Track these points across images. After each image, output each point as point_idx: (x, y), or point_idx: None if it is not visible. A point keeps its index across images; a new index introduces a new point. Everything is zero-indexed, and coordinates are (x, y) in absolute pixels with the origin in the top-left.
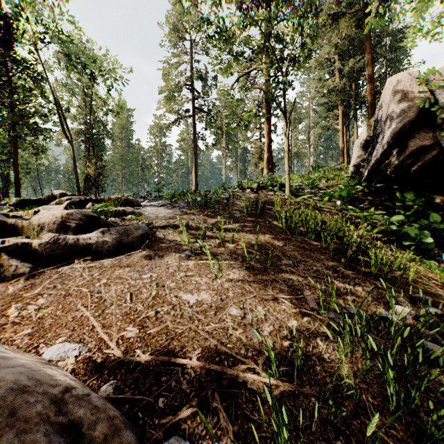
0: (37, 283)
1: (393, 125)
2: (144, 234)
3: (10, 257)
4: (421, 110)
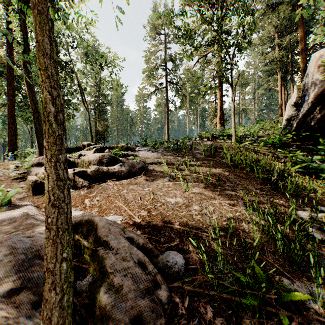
0: (93, 190)
1: (316, 89)
2: (142, 167)
3: (78, 177)
4: None
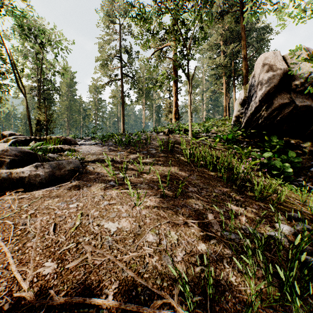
0: None
1: (263, 89)
2: (75, 167)
3: None
4: (282, 78)
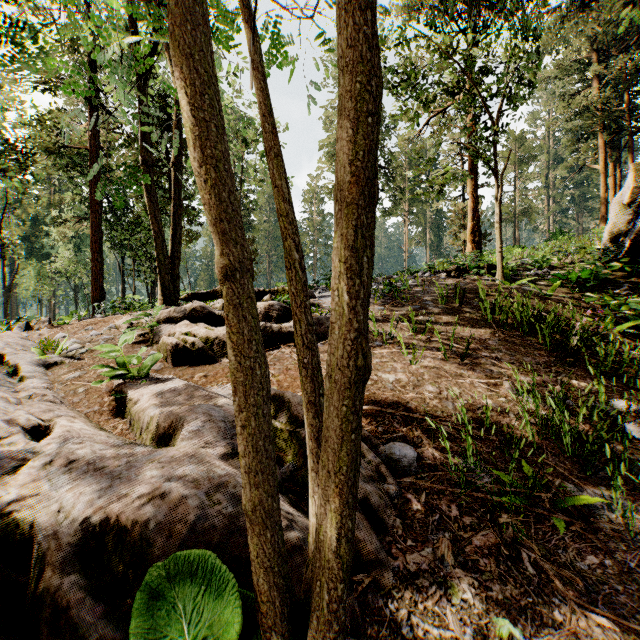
0: None
1: None
2: None
3: None
4: None
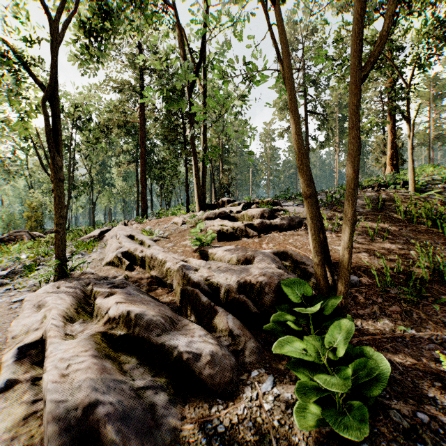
0: (263, 239)
1: None
2: (300, 221)
3: (249, 228)
4: None
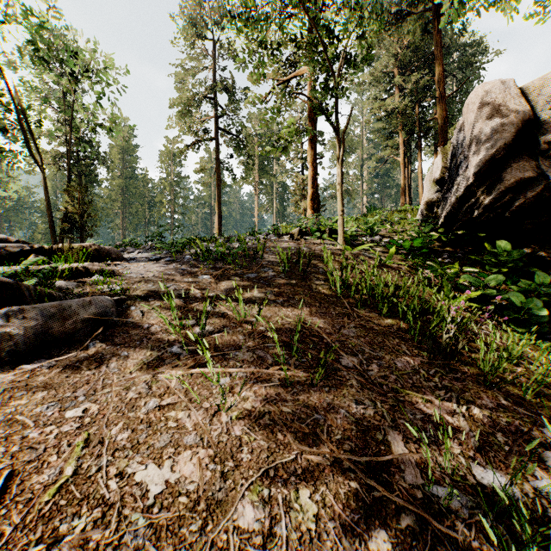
0: None
1: (482, 151)
2: (100, 314)
3: None
4: (519, 131)
